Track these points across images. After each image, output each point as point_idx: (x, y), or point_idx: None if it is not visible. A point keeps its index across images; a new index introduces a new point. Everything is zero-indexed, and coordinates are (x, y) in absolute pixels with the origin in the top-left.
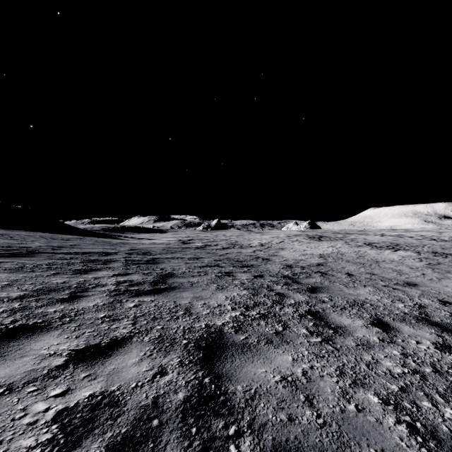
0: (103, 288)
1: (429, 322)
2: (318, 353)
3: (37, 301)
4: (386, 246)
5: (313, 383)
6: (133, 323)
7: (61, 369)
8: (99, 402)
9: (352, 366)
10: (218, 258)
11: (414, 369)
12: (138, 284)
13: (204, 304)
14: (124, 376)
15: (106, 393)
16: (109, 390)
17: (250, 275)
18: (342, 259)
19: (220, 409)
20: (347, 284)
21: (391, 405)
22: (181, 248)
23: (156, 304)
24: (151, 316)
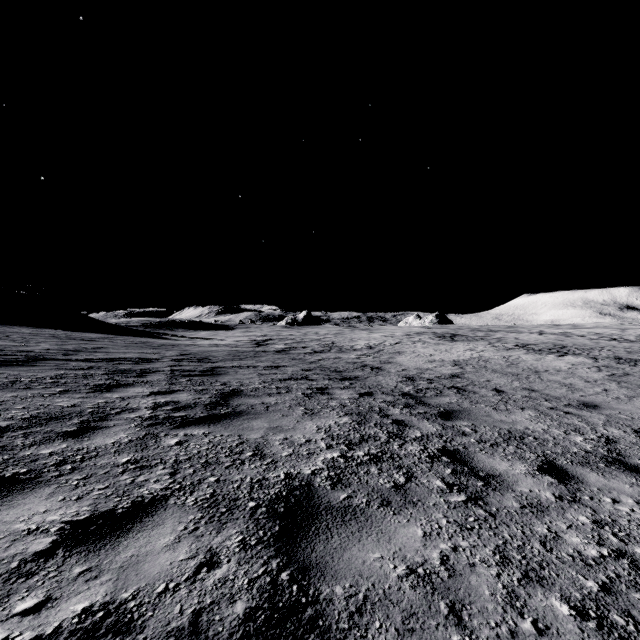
0: (132, 414)
1: (626, 466)
2: (464, 522)
3: (25, 437)
4: (548, 349)
5: (459, 579)
6: (171, 473)
7: (41, 559)
8: (98, 624)
9: (520, 546)
10: (307, 367)
11: (617, 548)
12: (186, 408)
13: (284, 440)
14: (147, 570)
15: (111, 606)
16: (117, 600)
17: (354, 392)
18: (487, 368)
19: (306, 636)
20: (497, 405)
21: (592, 620)
22: (255, 352)
23: (211, 439)
24: (201, 459)
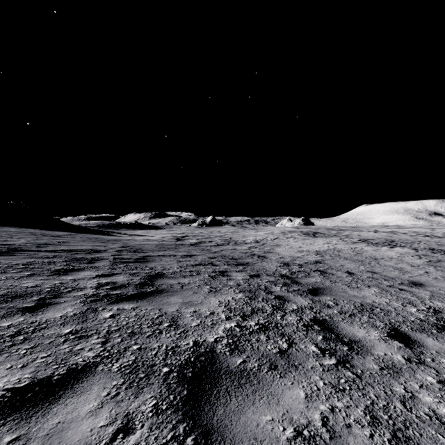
0: (79, 292)
1: None
2: (337, 384)
3: None
4: (382, 243)
5: (339, 441)
6: (103, 342)
7: None
8: None
9: (384, 406)
10: (212, 256)
11: None
12: (121, 287)
13: (194, 312)
14: (69, 437)
15: None
16: None
17: (246, 274)
18: (340, 256)
19: None
20: (350, 284)
21: None
22: (175, 245)
23: (137, 312)
24: (128, 330)
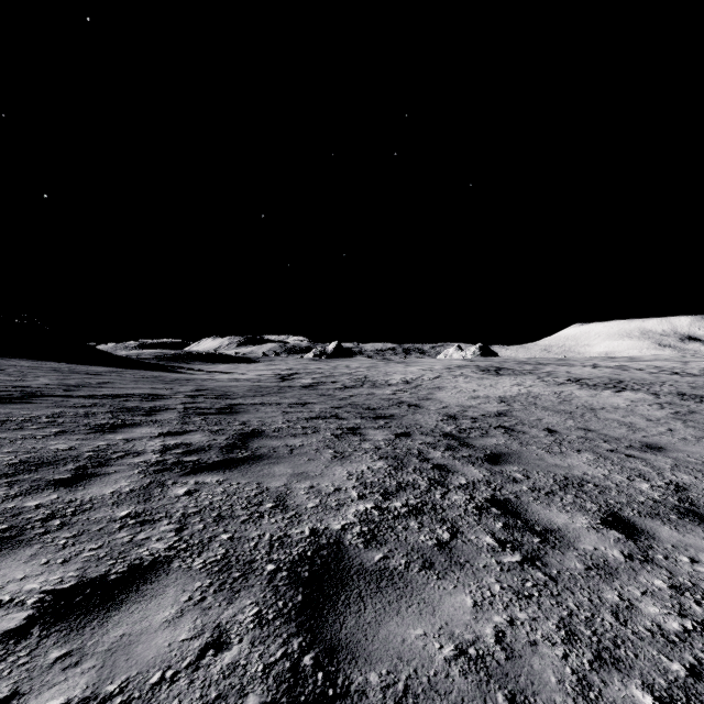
0: (137, 459)
1: (701, 518)
2: (520, 588)
3: (9, 486)
4: (604, 384)
5: (519, 662)
6: (177, 529)
7: (11, 641)
8: None
9: (588, 618)
10: (337, 404)
11: (702, 620)
12: (198, 451)
13: (310, 488)
14: (140, 654)
15: (92, 703)
16: (100, 695)
17: (389, 432)
18: (537, 405)
19: None
20: (550, 447)
21: None
22: (279, 387)
23: (225, 488)
24: (214, 512)
